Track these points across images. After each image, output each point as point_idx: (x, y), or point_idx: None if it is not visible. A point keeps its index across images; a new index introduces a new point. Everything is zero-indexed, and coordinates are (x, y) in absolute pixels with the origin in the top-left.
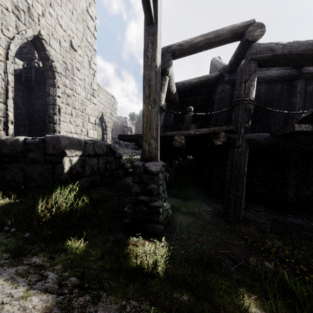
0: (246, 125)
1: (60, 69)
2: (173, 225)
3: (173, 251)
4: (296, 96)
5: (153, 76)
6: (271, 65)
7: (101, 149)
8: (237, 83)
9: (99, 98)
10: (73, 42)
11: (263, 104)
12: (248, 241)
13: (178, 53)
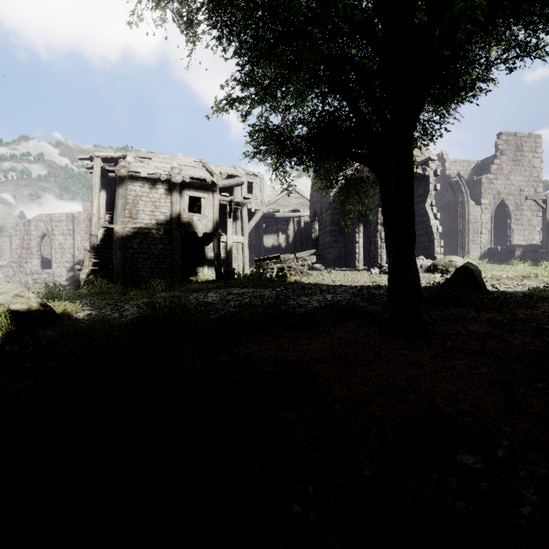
0: None
1: (513, 208)
2: None
3: None
4: None
5: (545, 224)
6: None
7: (536, 248)
8: None
9: None
10: (521, 188)
11: None
12: None
13: None
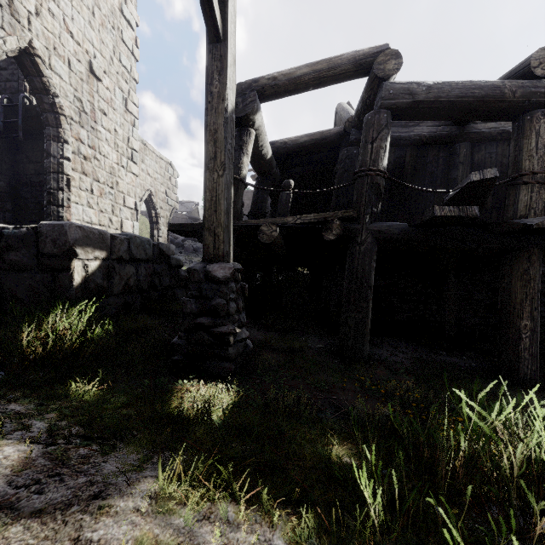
0: (374, 210)
1: (71, 110)
2: (254, 366)
3: (246, 397)
4: (458, 169)
5: (221, 126)
6: (412, 118)
7: (144, 250)
8: (361, 143)
9: (145, 166)
10: (94, 64)
11: (410, 180)
12: (366, 384)
13: (270, 91)
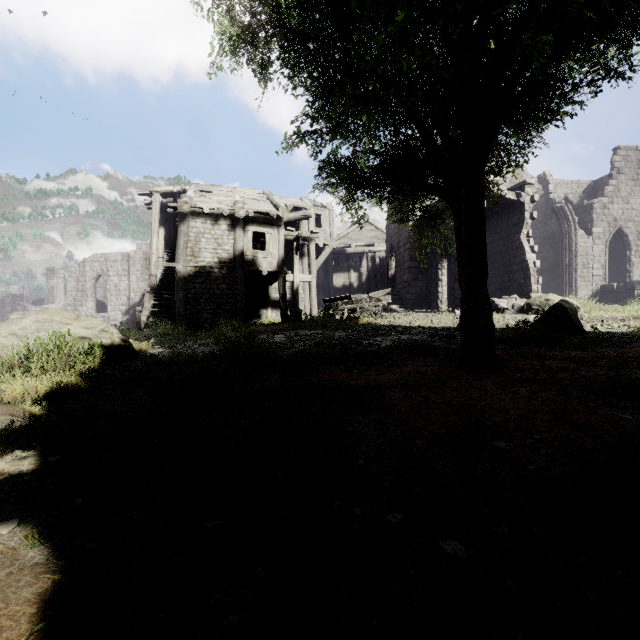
0: None
1: (633, 237)
2: None
3: None
4: None
5: None
6: None
7: None
8: None
9: None
10: None
11: None
12: None
13: None
